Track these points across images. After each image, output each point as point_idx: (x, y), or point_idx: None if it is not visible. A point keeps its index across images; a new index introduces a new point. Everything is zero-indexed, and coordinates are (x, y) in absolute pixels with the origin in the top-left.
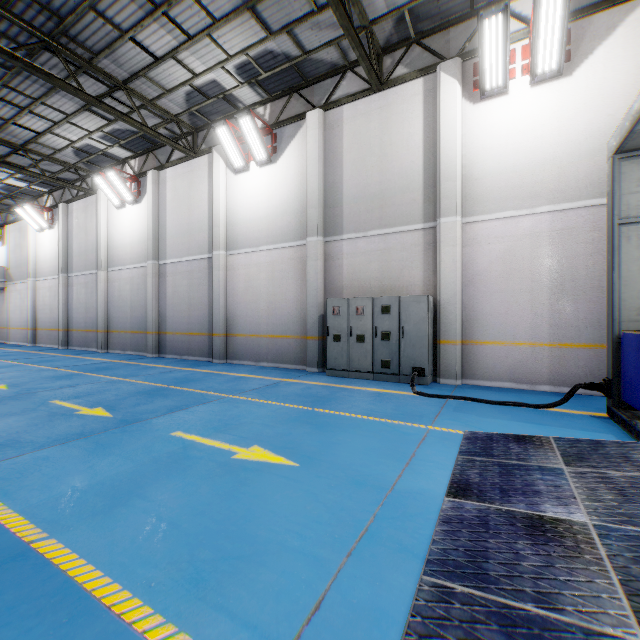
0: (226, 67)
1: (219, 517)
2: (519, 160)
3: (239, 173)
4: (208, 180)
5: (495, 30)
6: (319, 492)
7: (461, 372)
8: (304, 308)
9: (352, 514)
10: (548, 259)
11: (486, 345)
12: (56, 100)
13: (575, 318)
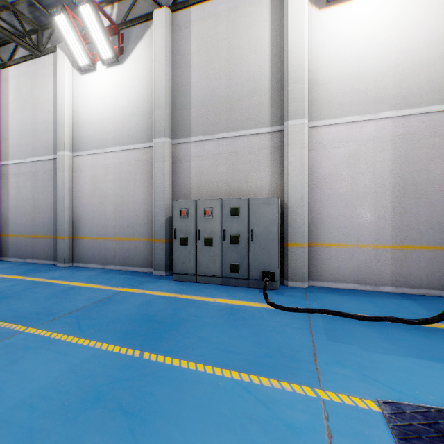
0: None
1: None
2: (363, 66)
3: (85, 73)
4: (53, 79)
5: None
6: None
7: (308, 274)
8: (152, 210)
9: None
10: (391, 163)
11: (331, 247)
12: None
13: (416, 221)
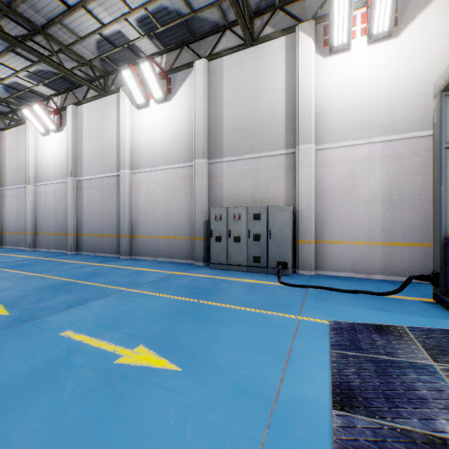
0: (129, 20)
1: None
2: (359, 101)
3: (141, 108)
4: (116, 114)
5: None
6: (201, 409)
7: (314, 265)
8: (192, 215)
9: (237, 445)
10: (380, 178)
11: (333, 244)
12: None
13: (401, 223)
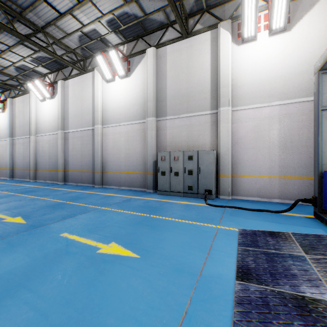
0: (101, 21)
1: (80, 305)
2: (262, 76)
3: (109, 82)
4: (92, 86)
5: (250, 4)
6: (152, 279)
7: (231, 192)
8: (145, 157)
9: (175, 298)
10: (278, 130)
11: (245, 177)
12: (2, 37)
13: (292, 162)
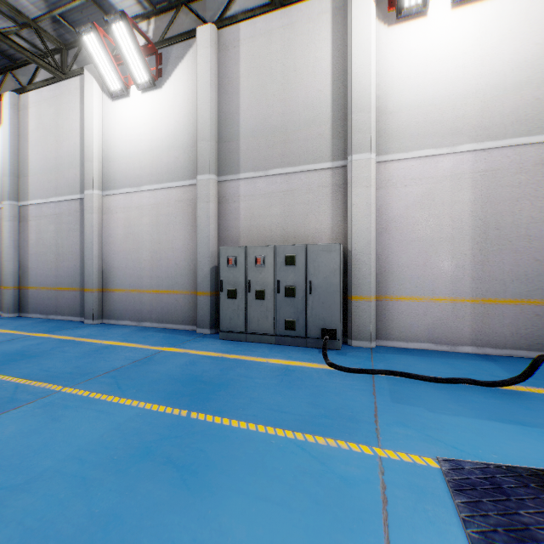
0: None
1: None
2: (439, 92)
3: (117, 99)
4: (80, 106)
5: None
6: None
7: (375, 332)
8: (194, 258)
9: None
10: (470, 204)
11: (402, 301)
12: None
13: (500, 270)
